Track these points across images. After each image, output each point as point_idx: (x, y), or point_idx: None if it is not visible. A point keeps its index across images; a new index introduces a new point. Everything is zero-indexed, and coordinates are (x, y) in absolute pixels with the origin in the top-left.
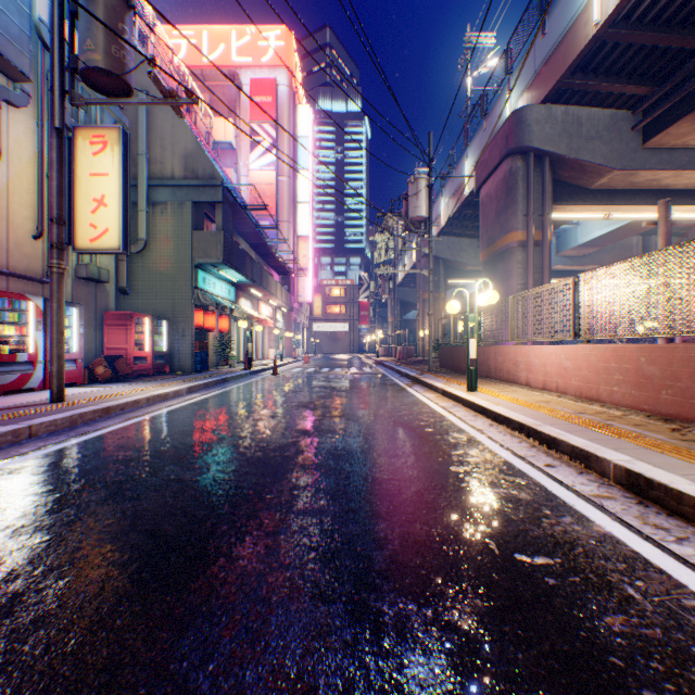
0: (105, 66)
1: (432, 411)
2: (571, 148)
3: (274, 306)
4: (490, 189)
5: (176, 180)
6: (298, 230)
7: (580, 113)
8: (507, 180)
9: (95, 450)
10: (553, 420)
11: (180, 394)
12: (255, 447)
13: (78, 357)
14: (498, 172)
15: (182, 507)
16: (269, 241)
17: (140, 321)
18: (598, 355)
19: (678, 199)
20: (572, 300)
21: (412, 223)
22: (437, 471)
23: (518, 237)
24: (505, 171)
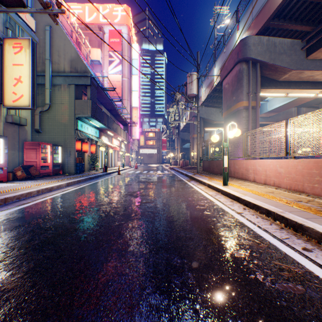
0: None
1: (205, 197)
2: (271, 58)
3: (120, 140)
4: (228, 80)
5: (66, 73)
6: (132, 104)
7: (275, 40)
8: (238, 75)
9: None
10: (288, 208)
11: (61, 187)
12: (90, 231)
13: (4, 166)
14: (233, 71)
15: None
16: (117, 108)
17: (45, 147)
18: (304, 165)
19: (321, 86)
20: (285, 133)
21: (188, 97)
22: (224, 258)
23: (243, 104)
24: (237, 70)
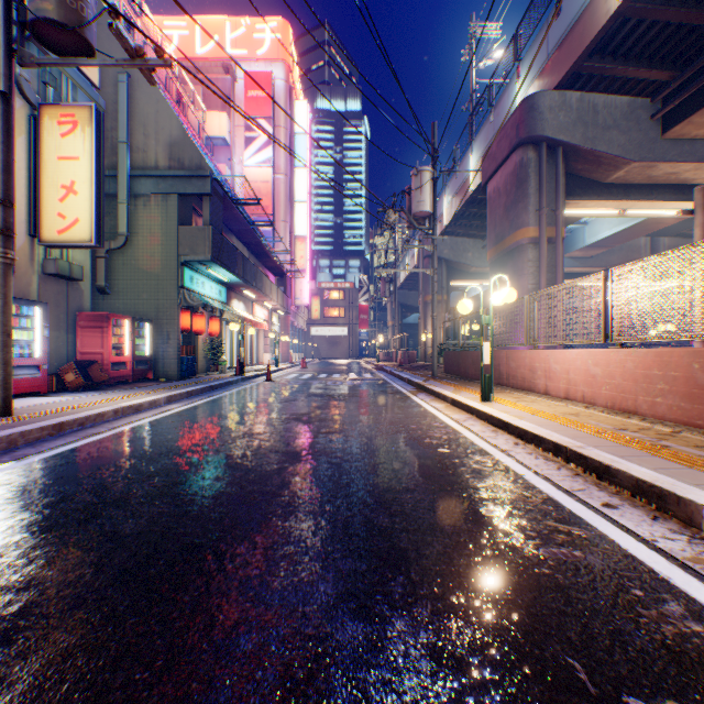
0: (58, 18)
1: (444, 424)
2: (587, 137)
3: (269, 309)
4: (498, 183)
5: (160, 170)
6: (295, 230)
7: (596, 100)
8: (518, 173)
9: (21, 483)
10: (595, 440)
11: (157, 405)
12: (229, 478)
13: (42, 363)
14: (508, 164)
15: (100, 589)
16: (264, 240)
17: (119, 323)
18: (637, 361)
19: None
20: (603, 297)
21: (415, 219)
22: (464, 516)
23: (529, 233)
24: (515, 162)
